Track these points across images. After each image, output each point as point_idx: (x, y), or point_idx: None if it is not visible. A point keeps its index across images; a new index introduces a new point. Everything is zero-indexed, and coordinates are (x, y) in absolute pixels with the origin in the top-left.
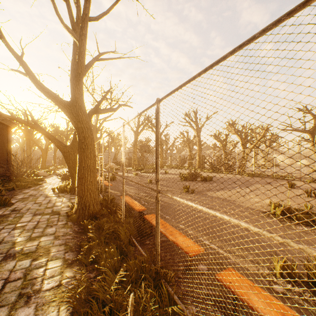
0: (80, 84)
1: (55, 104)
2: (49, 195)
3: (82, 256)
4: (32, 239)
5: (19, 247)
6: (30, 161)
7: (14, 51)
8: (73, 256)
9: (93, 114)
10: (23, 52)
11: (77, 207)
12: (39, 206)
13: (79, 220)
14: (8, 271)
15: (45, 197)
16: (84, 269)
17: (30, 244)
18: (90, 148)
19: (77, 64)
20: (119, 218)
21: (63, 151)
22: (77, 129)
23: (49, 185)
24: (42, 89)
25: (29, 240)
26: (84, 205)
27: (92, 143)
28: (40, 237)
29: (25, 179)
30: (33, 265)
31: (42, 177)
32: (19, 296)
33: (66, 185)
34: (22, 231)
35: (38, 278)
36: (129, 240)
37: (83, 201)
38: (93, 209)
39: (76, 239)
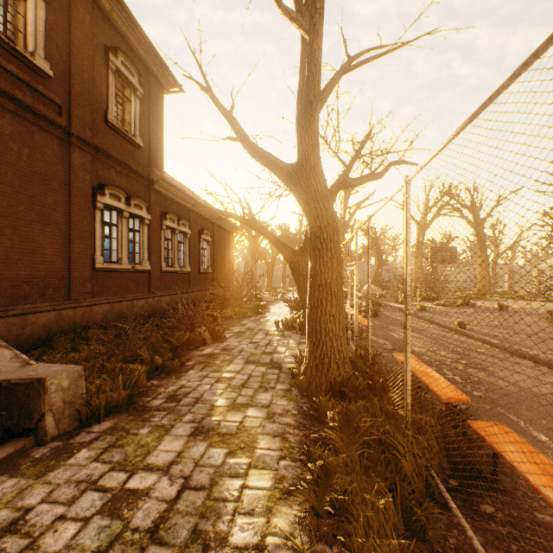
0: (312, 124)
1: (279, 186)
2: (270, 332)
3: (310, 485)
4: (235, 407)
5: (215, 417)
6: (255, 280)
7: (221, 106)
8: (294, 472)
9: (337, 191)
10: (233, 105)
11: (307, 362)
12: (255, 348)
13: (310, 389)
14: (192, 462)
15: (265, 334)
16: (310, 538)
17: (231, 416)
18: (331, 248)
19: (307, 83)
20: (394, 408)
21: (290, 261)
22: (307, 212)
23: (272, 316)
24: (255, 153)
25: (232, 407)
26: (320, 361)
27: (333, 239)
28: (247, 407)
29: (246, 304)
30: (227, 465)
31: (265, 304)
32: (193, 534)
33: (294, 318)
34: (226, 387)
35: (228, 502)
36: (426, 481)
37: (318, 353)
38: (336, 373)
39: (303, 431)
